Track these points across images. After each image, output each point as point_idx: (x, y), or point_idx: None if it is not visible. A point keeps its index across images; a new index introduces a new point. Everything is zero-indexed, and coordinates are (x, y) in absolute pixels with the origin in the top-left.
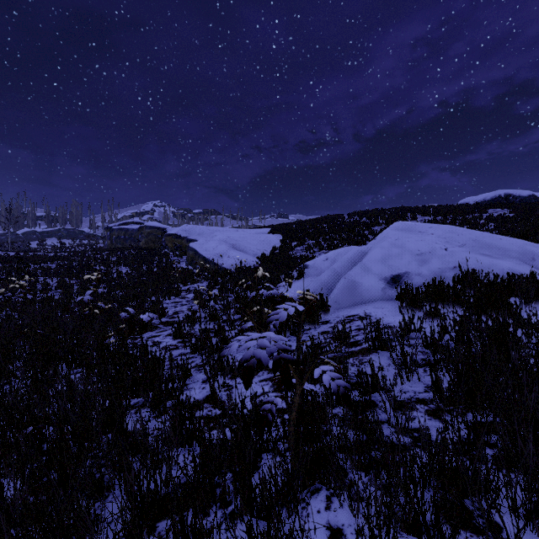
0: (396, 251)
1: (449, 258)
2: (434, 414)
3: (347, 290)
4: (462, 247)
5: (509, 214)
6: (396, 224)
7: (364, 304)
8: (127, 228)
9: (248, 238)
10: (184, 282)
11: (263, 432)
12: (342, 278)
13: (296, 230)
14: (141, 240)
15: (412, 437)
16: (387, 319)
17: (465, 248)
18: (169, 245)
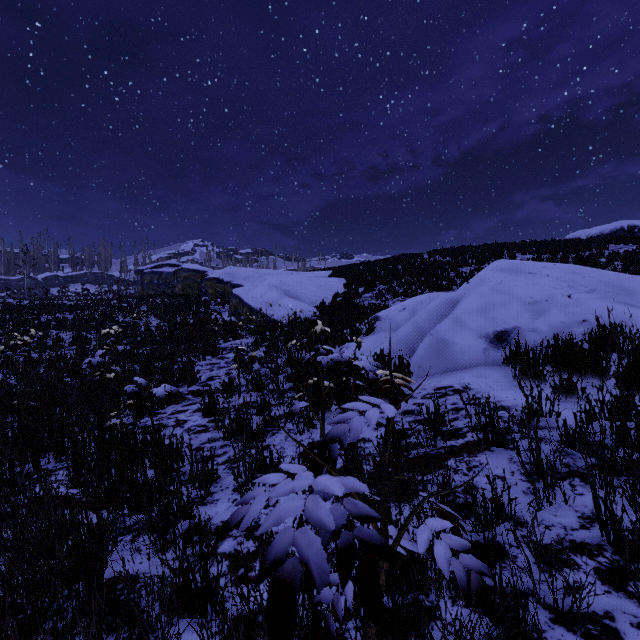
0: (499, 299)
1: (575, 309)
2: (613, 580)
3: (434, 352)
4: (592, 293)
5: (637, 250)
6: (496, 263)
7: (458, 370)
8: (161, 271)
9: (304, 283)
10: (225, 337)
11: None
12: (427, 335)
13: (364, 272)
14: (177, 285)
15: (587, 636)
16: (495, 394)
17: (595, 294)
18: (210, 291)
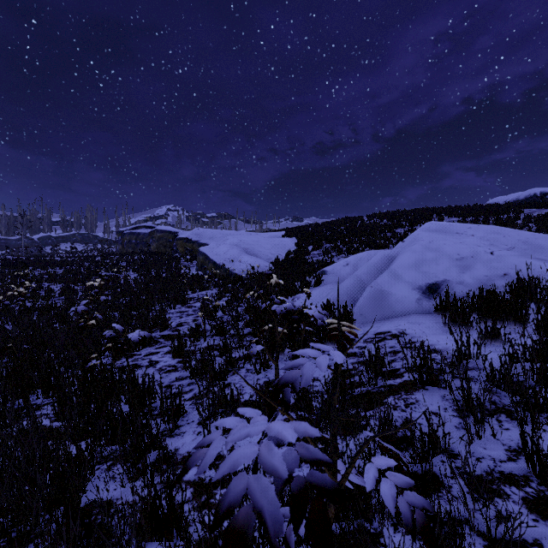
0: (431, 255)
1: (497, 264)
2: (540, 509)
3: (374, 301)
4: (511, 250)
5: None
6: (427, 224)
7: (395, 318)
8: (138, 232)
9: (261, 242)
10: (193, 289)
11: None
12: (368, 287)
13: (312, 233)
14: (152, 244)
15: None
16: (428, 339)
17: (514, 251)
18: (180, 249)
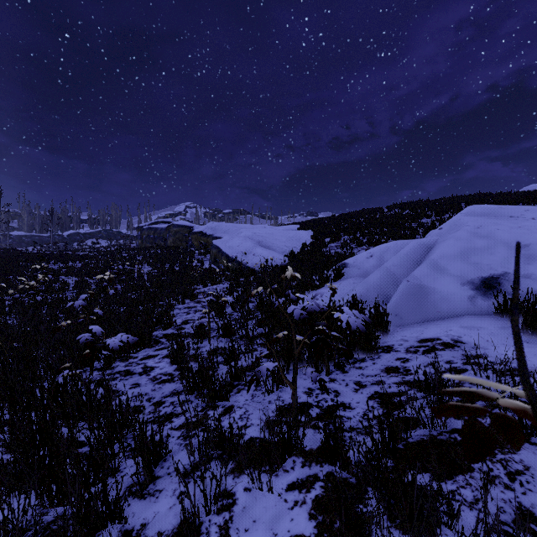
0: (481, 243)
1: None
2: None
3: (412, 299)
4: None
5: None
6: (470, 208)
7: (441, 320)
8: (156, 227)
9: (275, 235)
10: (204, 283)
11: None
12: (403, 281)
13: (329, 225)
14: (169, 239)
15: None
16: (499, 351)
17: None
18: (195, 243)
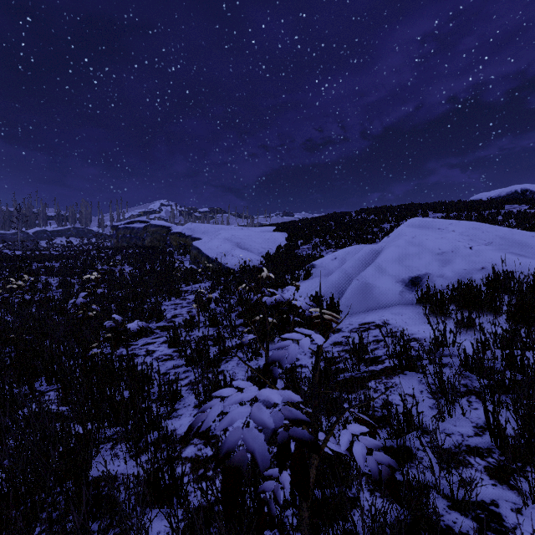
0: (413, 250)
1: (475, 258)
2: (499, 476)
3: (360, 294)
4: (489, 245)
5: (528, 210)
6: (411, 220)
7: (379, 309)
8: (133, 227)
9: (252, 236)
10: (187, 282)
11: (262, 533)
12: (354, 280)
13: (302, 228)
14: (147, 239)
15: (476, 519)
16: (409, 328)
17: (492, 246)
18: (174, 244)
